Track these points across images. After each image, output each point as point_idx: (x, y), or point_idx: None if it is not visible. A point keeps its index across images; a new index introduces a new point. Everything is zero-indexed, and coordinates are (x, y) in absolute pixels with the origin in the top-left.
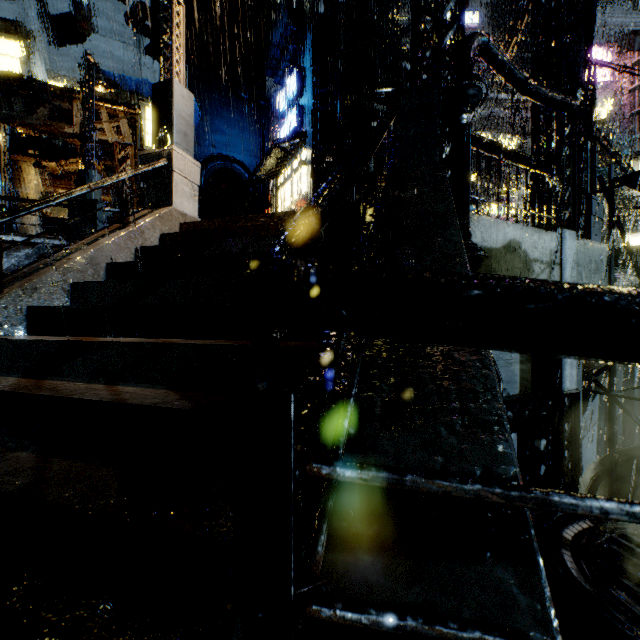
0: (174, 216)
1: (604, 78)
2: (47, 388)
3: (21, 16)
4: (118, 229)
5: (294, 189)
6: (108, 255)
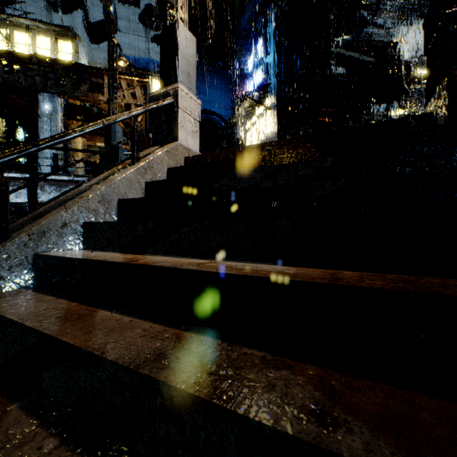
0: (179, 150)
1: None
2: None
3: (73, 24)
4: (130, 165)
5: (260, 131)
6: (119, 191)
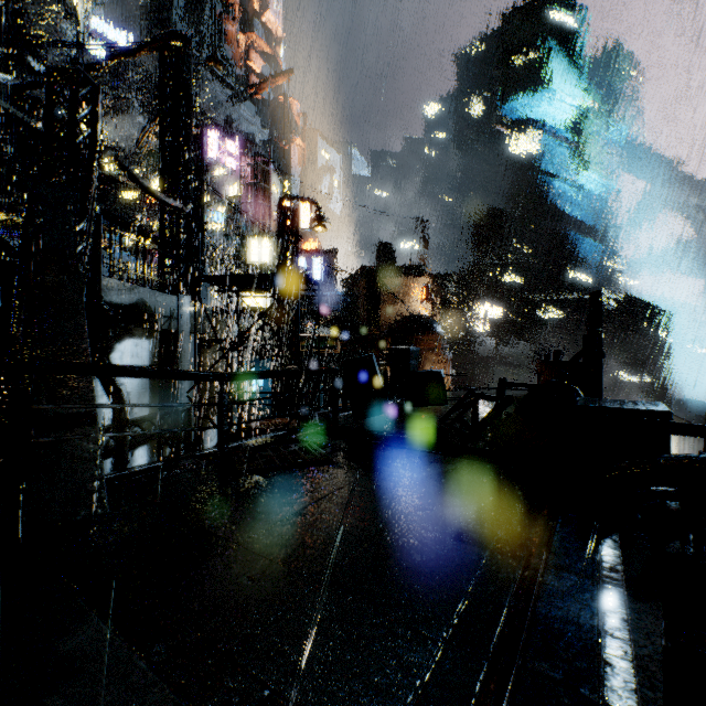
0: None
1: (231, 165)
2: None
3: None
4: None
5: None
6: None
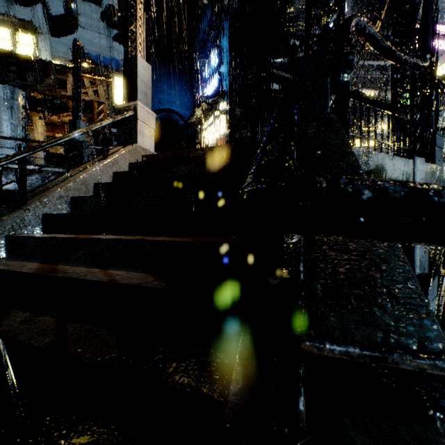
0: (138, 150)
1: (440, 47)
2: (60, 271)
3: (32, 17)
4: (101, 160)
5: (215, 131)
6: (95, 178)
